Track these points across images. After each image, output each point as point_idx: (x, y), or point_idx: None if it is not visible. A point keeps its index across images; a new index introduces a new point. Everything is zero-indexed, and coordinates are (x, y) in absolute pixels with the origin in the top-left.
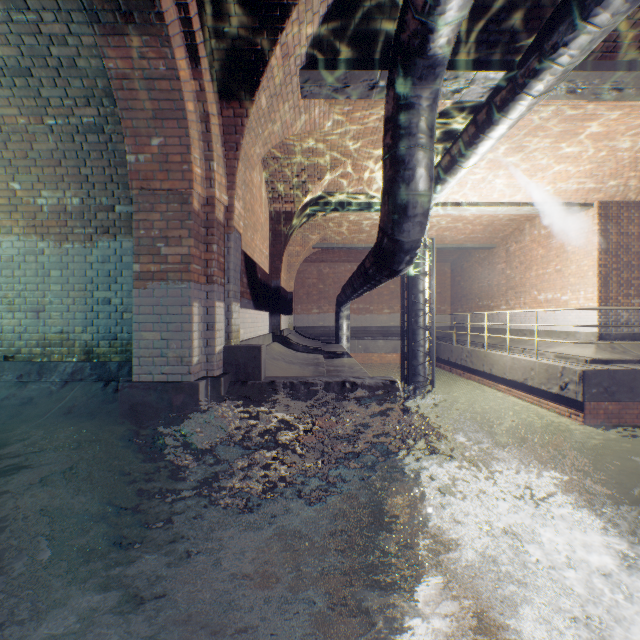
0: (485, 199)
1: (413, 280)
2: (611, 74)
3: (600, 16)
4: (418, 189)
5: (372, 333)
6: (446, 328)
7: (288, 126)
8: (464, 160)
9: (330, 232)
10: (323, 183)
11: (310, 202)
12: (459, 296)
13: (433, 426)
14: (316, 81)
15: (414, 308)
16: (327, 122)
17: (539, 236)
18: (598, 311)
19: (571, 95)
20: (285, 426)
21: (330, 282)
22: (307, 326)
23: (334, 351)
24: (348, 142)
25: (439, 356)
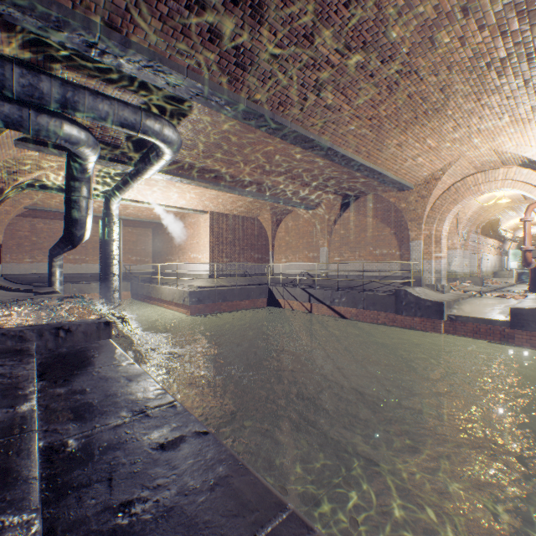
0: (153, 201)
1: (108, 244)
2: (174, 177)
3: (152, 168)
4: (83, 214)
5: (88, 278)
6: (149, 274)
7: (4, 156)
8: (126, 189)
9: (43, 199)
10: (34, 175)
11: (22, 183)
12: (157, 252)
13: (121, 331)
14: (26, 145)
15: (108, 261)
16: (35, 153)
17: (192, 222)
18: (210, 264)
19: (164, 178)
20: (6, 317)
21: (46, 236)
22: (19, 274)
23: (46, 291)
24: (53, 160)
25: (139, 292)
